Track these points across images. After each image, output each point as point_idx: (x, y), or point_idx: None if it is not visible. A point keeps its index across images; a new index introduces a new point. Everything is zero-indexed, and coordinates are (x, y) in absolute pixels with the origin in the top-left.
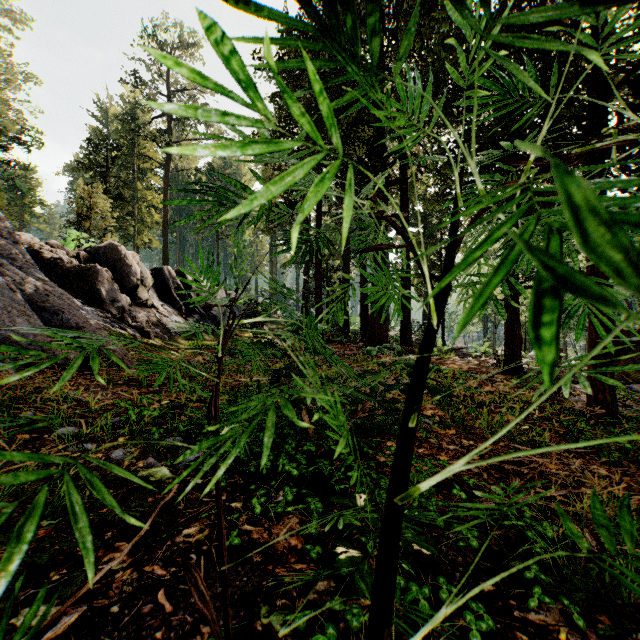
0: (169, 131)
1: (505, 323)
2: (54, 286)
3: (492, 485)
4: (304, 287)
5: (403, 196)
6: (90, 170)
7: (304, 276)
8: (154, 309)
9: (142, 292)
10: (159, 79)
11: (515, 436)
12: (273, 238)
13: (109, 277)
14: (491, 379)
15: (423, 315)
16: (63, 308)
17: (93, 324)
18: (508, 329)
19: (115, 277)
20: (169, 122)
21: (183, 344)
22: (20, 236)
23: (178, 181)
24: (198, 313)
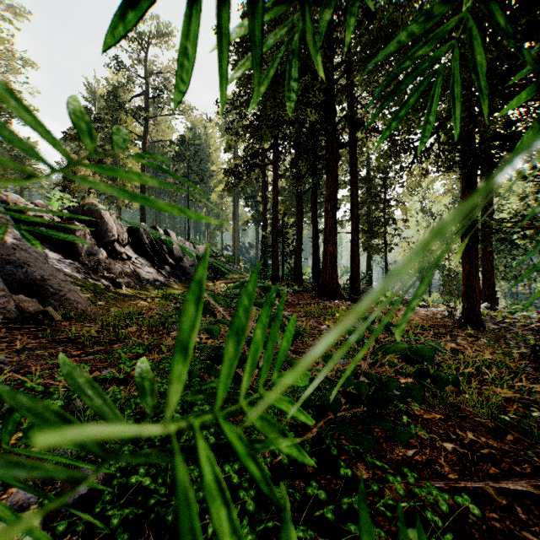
0: (146, 107)
1: (463, 276)
2: (24, 240)
3: (539, 536)
4: (262, 242)
5: (352, 158)
6: (76, 140)
7: (262, 232)
8: (129, 261)
9: (118, 246)
10: (138, 63)
11: (534, 433)
12: (236, 200)
13: (86, 233)
14: (451, 333)
15: (367, 266)
16: (30, 261)
17: (59, 276)
18: (467, 282)
19: (94, 233)
20: (146, 99)
21: (153, 293)
22: (7, 196)
23: (155, 152)
24: (169, 265)
